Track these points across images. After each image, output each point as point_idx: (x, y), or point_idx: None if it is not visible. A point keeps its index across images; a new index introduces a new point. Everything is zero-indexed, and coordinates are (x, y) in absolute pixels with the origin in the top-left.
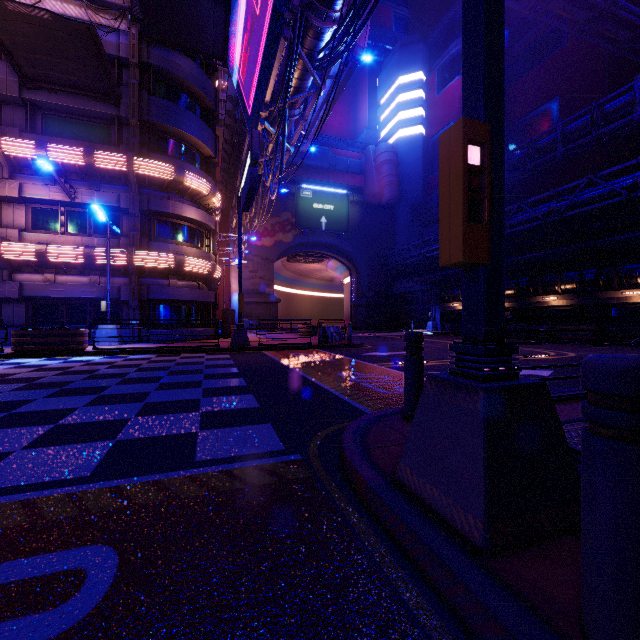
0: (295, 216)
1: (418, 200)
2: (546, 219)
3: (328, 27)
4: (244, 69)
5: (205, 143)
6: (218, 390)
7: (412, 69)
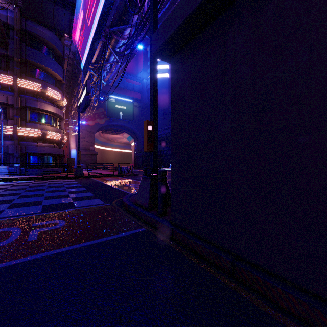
0: (106, 111)
1: (166, 108)
2: None
3: (121, 40)
4: (81, 44)
5: (58, 73)
6: (75, 191)
7: None
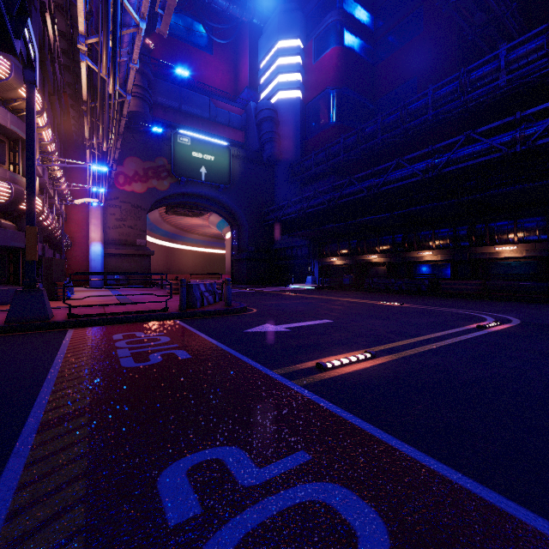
0: (171, 162)
1: (296, 160)
2: (424, 175)
3: None
4: None
5: None
6: None
7: (291, 35)
